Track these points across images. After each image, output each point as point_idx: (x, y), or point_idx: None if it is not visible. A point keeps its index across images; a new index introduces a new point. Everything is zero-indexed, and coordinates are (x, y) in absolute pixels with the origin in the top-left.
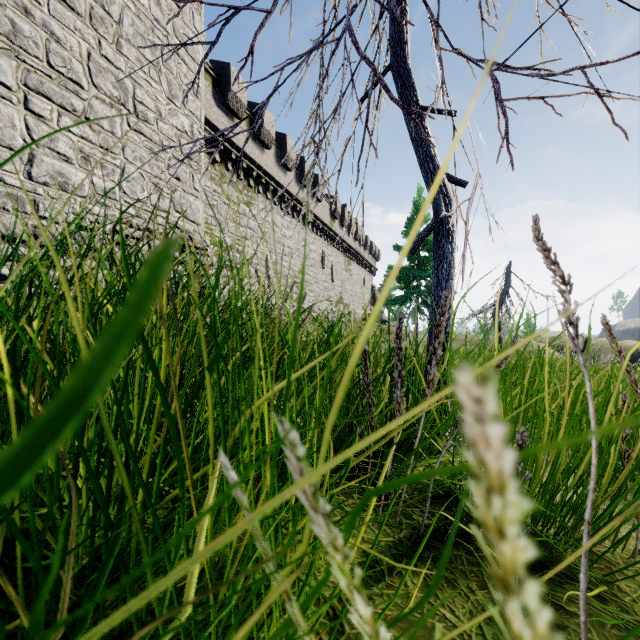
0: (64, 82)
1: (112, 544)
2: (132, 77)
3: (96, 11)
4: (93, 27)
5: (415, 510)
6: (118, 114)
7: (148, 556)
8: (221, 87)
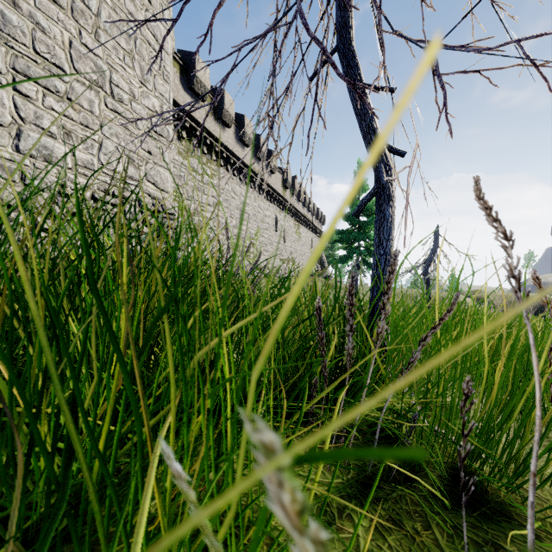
0: (48, 66)
1: (57, 509)
2: (109, 63)
3: (77, 5)
4: (74, 19)
5: None
6: (96, 95)
7: (97, 517)
8: (187, 73)
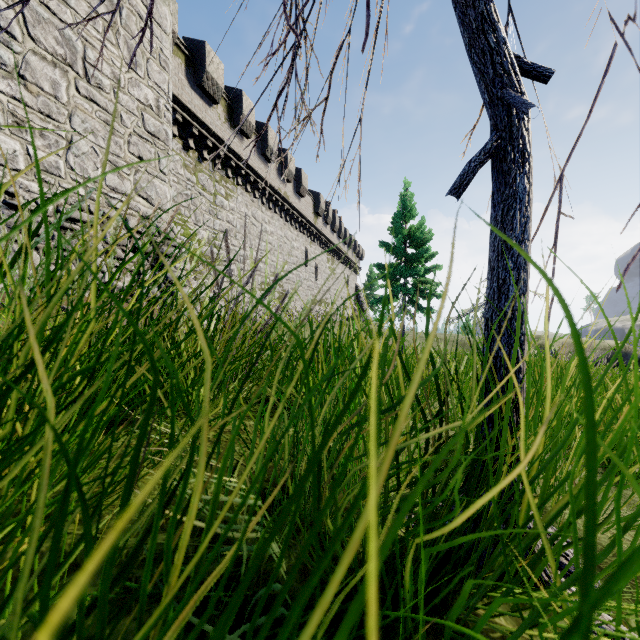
0: None
1: None
2: (82, 35)
3: None
4: None
5: None
6: (63, 76)
7: None
8: (195, 67)
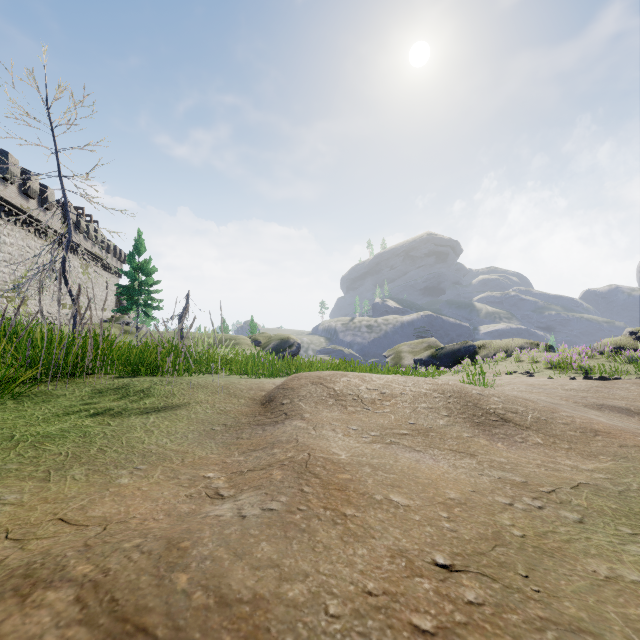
0: None
1: None
2: None
3: None
4: None
5: None
6: None
7: None
8: None
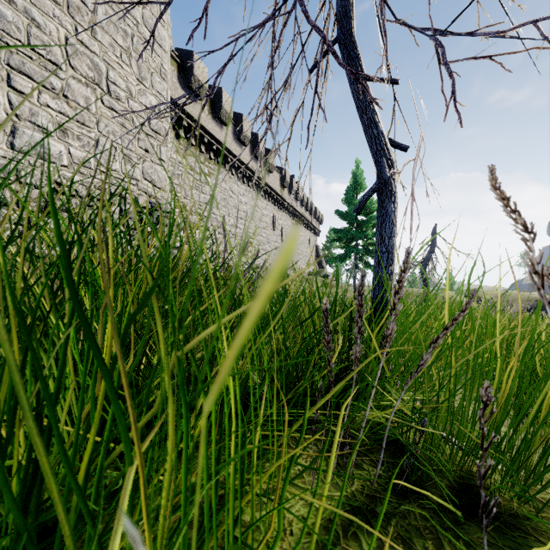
0: (44, 63)
1: None
2: (105, 60)
3: (73, 1)
4: (70, 15)
5: (365, 459)
6: (93, 92)
7: None
8: (185, 72)
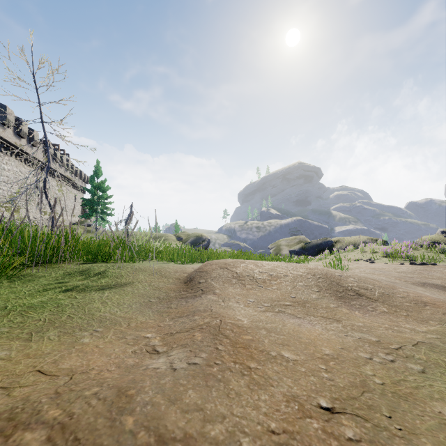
0: None
1: None
2: None
3: None
4: None
5: None
6: None
7: None
8: None
